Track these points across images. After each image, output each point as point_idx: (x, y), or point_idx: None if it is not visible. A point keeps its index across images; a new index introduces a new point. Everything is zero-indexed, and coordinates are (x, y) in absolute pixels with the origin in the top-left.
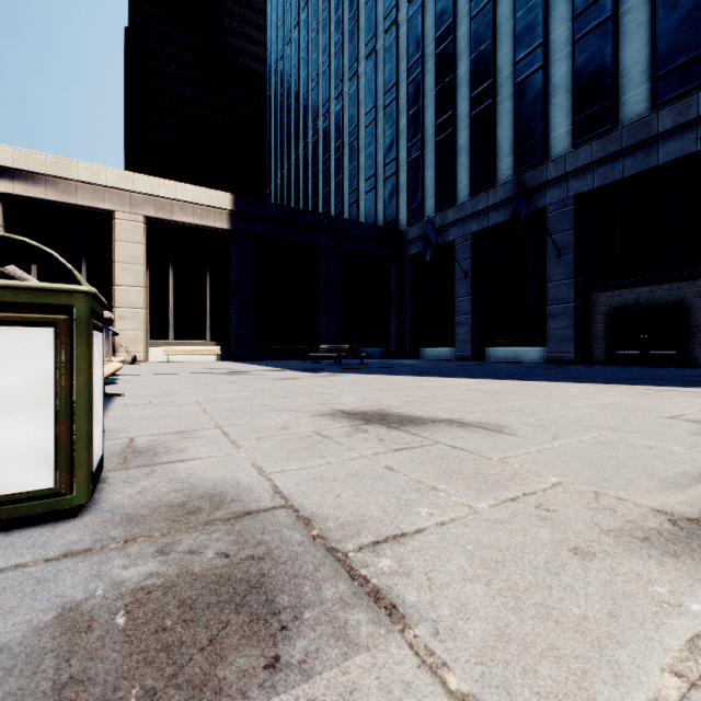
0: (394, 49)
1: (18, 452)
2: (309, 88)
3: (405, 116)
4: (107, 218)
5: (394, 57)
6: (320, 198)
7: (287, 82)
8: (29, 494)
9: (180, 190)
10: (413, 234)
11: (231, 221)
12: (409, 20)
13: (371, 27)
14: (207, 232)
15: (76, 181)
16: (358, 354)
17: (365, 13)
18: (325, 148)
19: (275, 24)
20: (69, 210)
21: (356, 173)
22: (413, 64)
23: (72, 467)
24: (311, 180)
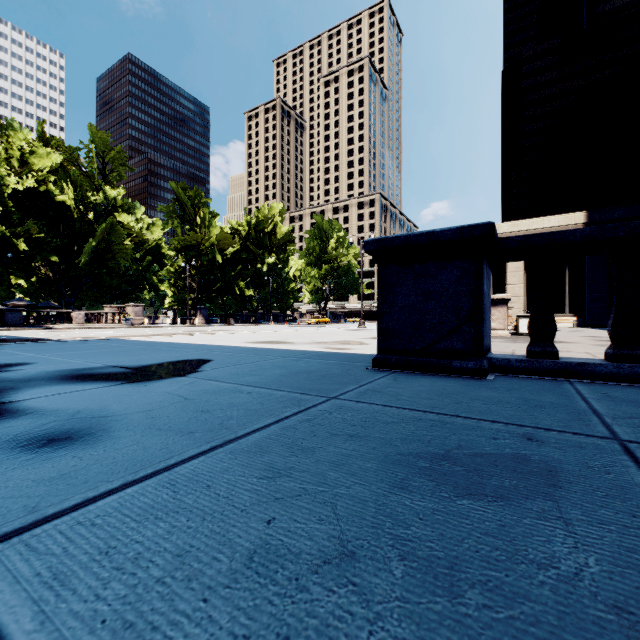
0: None
1: (525, 329)
2: None
3: None
4: None
5: None
6: None
7: None
8: (526, 333)
9: (545, 221)
10: None
11: None
12: None
13: None
14: None
15: None
16: None
17: None
18: None
19: None
20: None
21: None
22: None
23: None
24: None
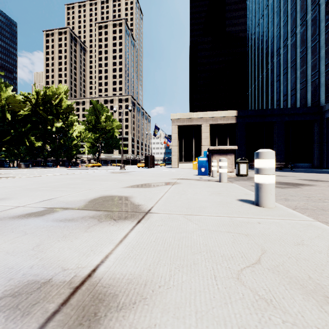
0: (317, 18)
1: (244, 172)
2: (268, 44)
3: (324, 49)
4: (199, 126)
5: (317, 22)
6: (274, 94)
7: (257, 43)
8: (245, 174)
9: (219, 113)
10: (328, 107)
11: (236, 120)
12: (325, 2)
13: (303, 10)
14: (227, 125)
15: (193, 118)
16: (289, 166)
17: (299, 4)
18: (277, 71)
19: (251, 18)
20: (190, 126)
21: (294, 81)
22: (328, 23)
23: (247, 173)
24: (269, 86)
